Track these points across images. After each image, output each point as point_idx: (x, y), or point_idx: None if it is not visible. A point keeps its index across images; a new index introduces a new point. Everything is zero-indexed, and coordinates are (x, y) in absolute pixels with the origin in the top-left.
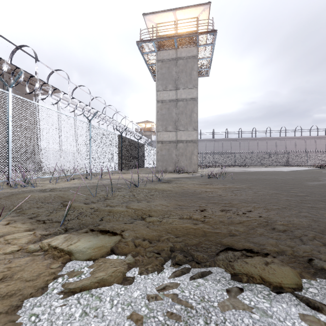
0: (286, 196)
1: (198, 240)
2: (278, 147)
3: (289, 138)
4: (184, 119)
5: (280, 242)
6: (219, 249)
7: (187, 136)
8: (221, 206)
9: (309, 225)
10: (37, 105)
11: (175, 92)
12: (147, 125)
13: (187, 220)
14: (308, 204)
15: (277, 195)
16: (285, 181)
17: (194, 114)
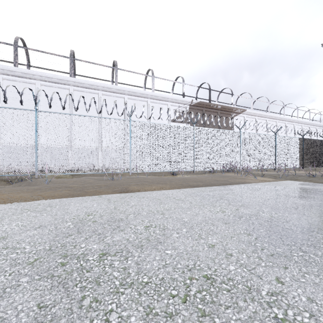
0: None
1: None
2: None
3: None
4: None
5: None
6: None
7: None
8: None
9: None
10: (232, 124)
11: None
12: None
13: None
14: None
15: None
16: None
17: None
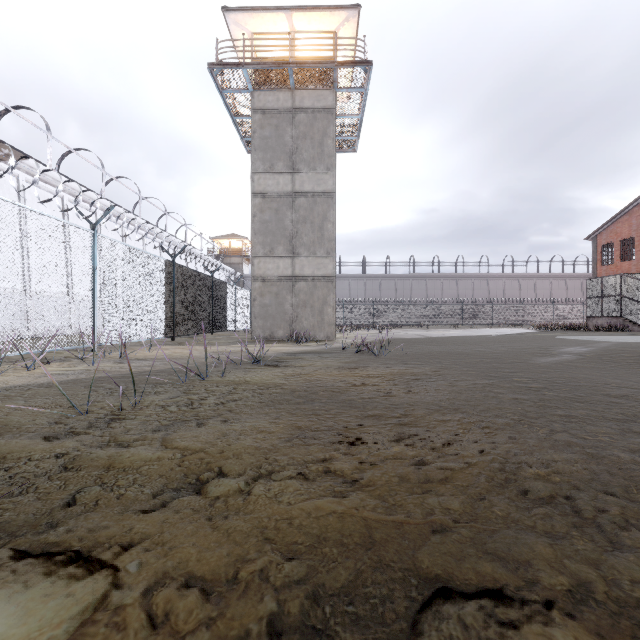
0: (511, 391)
1: (353, 566)
2: (477, 292)
3: (494, 277)
4: (309, 233)
5: (559, 544)
6: (417, 597)
7: (315, 268)
8: (394, 426)
9: (593, 475)
10: None
11: (291, 179)
12: (235, 242)
13: (318, 482)
14: (556, 408)
15: (493, 389)
16: (497, 356)
17: (328, 225)
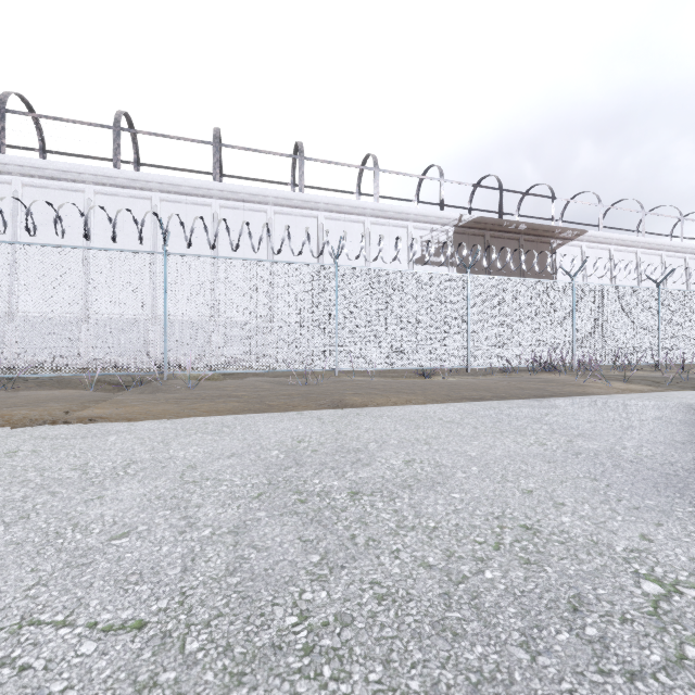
0: None
1: None
2: None
3: None
4: None
5: None
6: None
7: None
8: None
9: None
10: (554, 264)
11: None
12: None
13: None
14: None
15: None
16: None
17: None
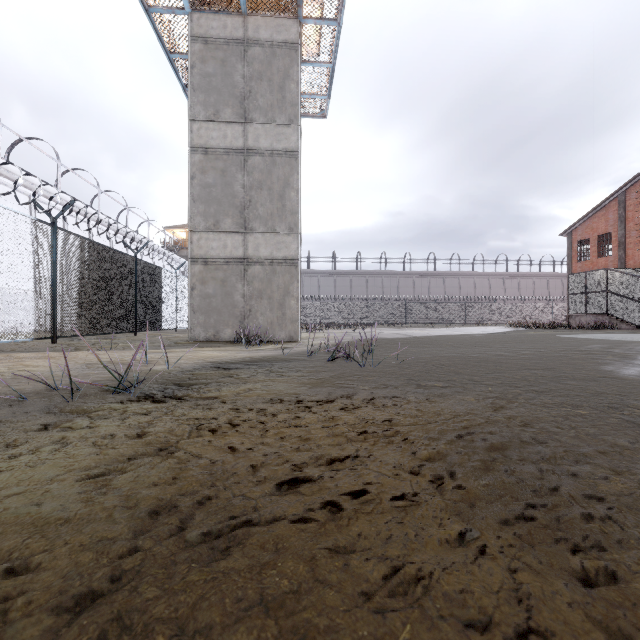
0: None
1: None
2: (448, 290)
3: (465, 275)
4: (266, 203)
5: None
6: None
7: (274, 248)
8: None
9: None
10: None
11: (242, 131)
12: None
13: None
14: None
15: None
16: (542, 365)
17: (291, 193)
